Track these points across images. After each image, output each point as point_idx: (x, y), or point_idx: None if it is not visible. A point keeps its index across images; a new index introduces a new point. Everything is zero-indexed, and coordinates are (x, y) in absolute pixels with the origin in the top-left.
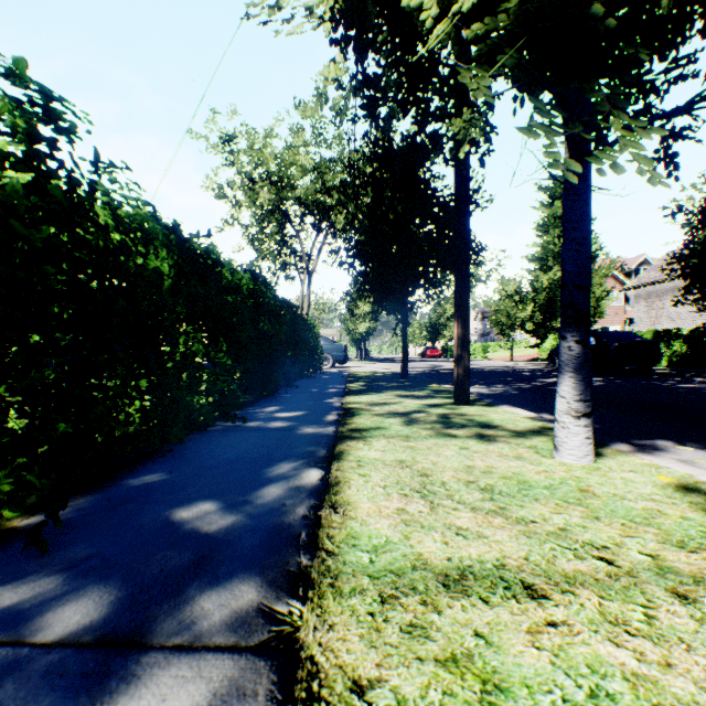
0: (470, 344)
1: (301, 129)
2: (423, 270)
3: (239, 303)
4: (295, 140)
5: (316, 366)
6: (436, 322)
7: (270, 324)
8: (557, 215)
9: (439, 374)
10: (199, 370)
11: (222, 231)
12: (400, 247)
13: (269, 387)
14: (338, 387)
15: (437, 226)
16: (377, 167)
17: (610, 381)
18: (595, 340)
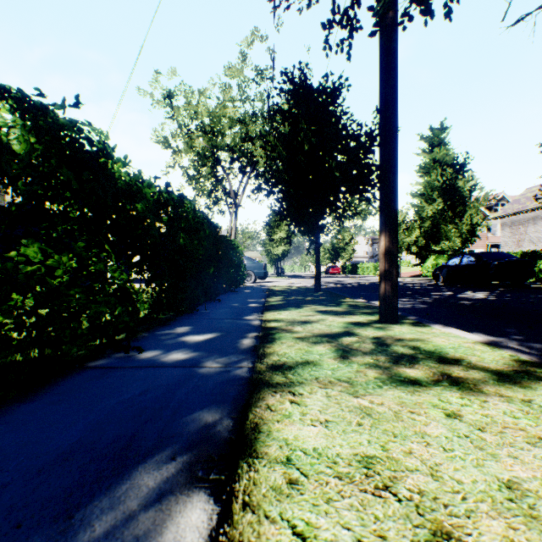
0: (364, 264)
1: (230, 92)
2: (334, 196)
3: (143, 210)
4: (224, 97)
5: (239, 281)
6: (337, 246)
7: (189, 240)
8: (436, 159)
9: (345, 288)
10: (53, 289)
11: (167, 173)
12: (314, 175)
13: (184, 304)
14: (258, 302)
15: (348, 155)
16: (294, 103)
17: (500, 294)
18: (476, 259)
